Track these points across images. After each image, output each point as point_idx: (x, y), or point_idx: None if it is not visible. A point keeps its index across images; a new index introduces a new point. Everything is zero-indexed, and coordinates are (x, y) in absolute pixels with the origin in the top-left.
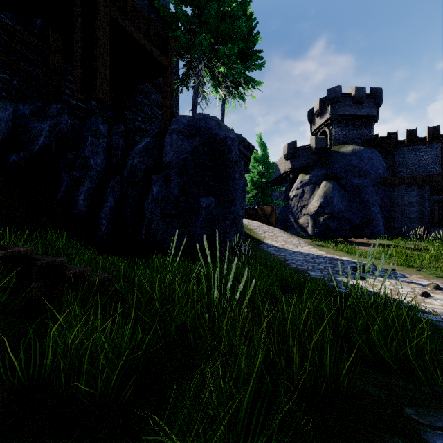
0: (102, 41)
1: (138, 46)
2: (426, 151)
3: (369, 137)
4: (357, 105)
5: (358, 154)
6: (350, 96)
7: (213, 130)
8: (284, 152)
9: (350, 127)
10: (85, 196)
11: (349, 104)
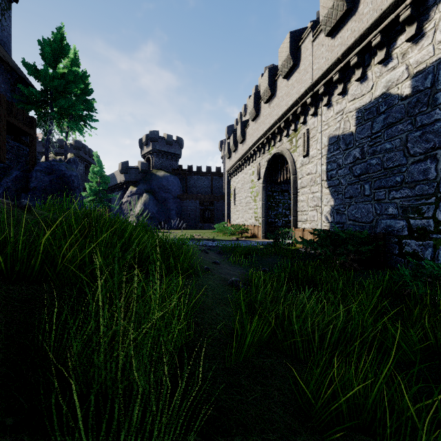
0: (4, 134)
1: (18, 127)
2: (205, 180)
3: (176, 167)
4: (168, 146)
5: (167, 178)
6: (164, 139)
7: (63, 171)
8: (119, 168)
9: (165, 159)
10: None
11: (164, 144)
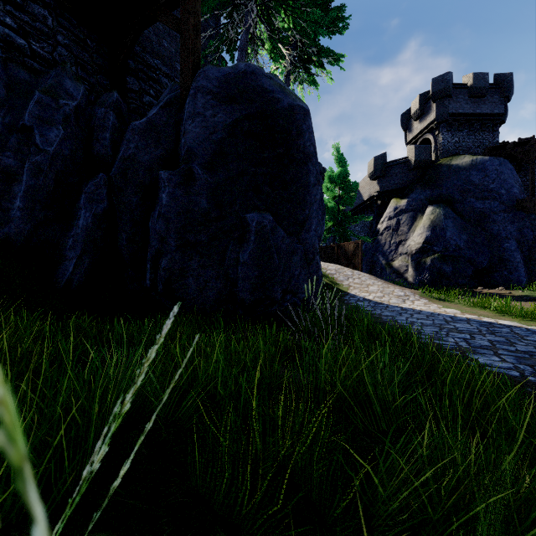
0: None
1: None
2: None
3: (492, 145)
4: (476, 100)
5: (481, 166)
6: (466, 87)
7: (270, 92)
8: (369, 170)
9: (465, 132)
10: (25, 203)
11: (464, 98)
